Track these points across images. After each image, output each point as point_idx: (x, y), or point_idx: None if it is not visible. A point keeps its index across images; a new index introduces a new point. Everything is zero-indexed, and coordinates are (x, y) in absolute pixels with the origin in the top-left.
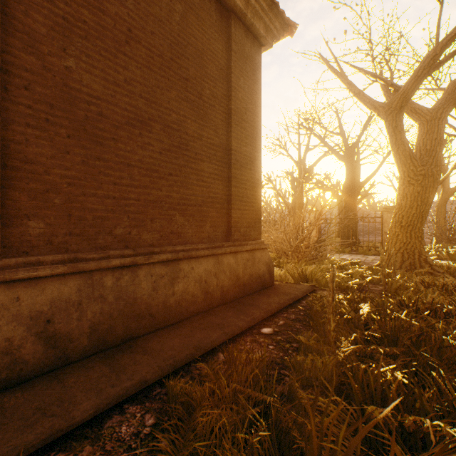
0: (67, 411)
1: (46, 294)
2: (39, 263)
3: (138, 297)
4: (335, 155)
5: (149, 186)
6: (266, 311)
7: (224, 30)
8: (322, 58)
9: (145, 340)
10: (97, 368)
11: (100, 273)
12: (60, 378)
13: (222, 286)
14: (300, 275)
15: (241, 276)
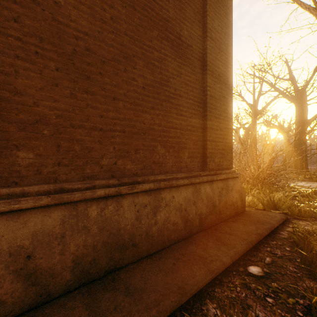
0: None
1: (28, 227)
2: (24, 194)
3: (122, 227)
4: (285, 97)
5: (133, 119)
6: (247, 242)
7: None
8: None
9: (128, 273)
10: (76, 310)
11: (84, 204)
12: None
13: (200, 214)
14: (269, 202)
15: (217, 203)
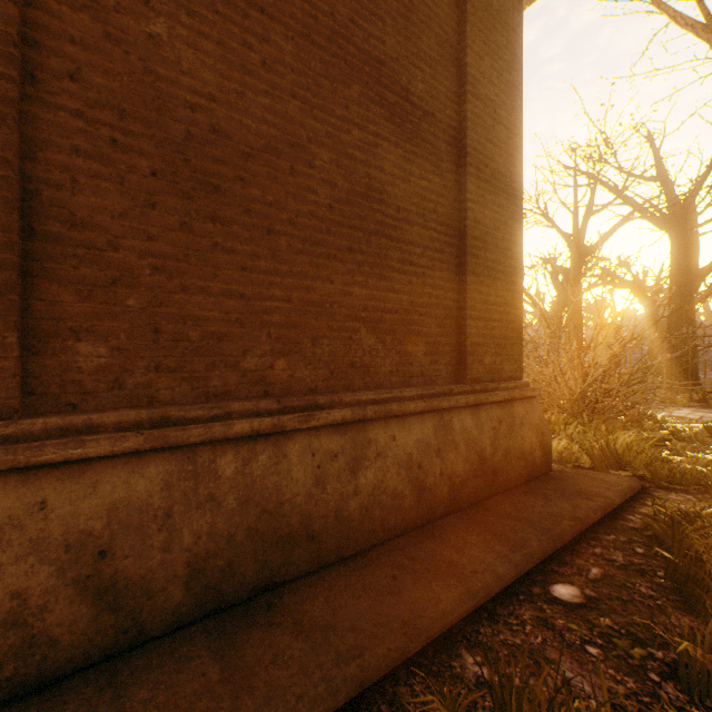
0: None
1: (101, 494)
2: (91, 429)
3: (286, 500)
4: (648, 219)
5: (308, 273)
6: (552, 536)
7: None
8: (655, 2)
9: (299, 594)
10: (197, 663)
11: (210, 450)
12: (120, 685)
13: (452, 475)
14: (604, 452)
15: (487, 453)
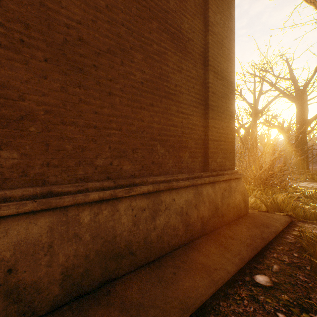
0: None
1: (10, 236)
2: (5, 199)
3: (117, 234)
4: (286, 97)
5: (130, 116)
6: (253, 248)
7: None
8: None
9: (124, 284)
10: None
11: (76, 209)
12: None
13: (202, 217)
14: (272, 204)
15: (219, 206)
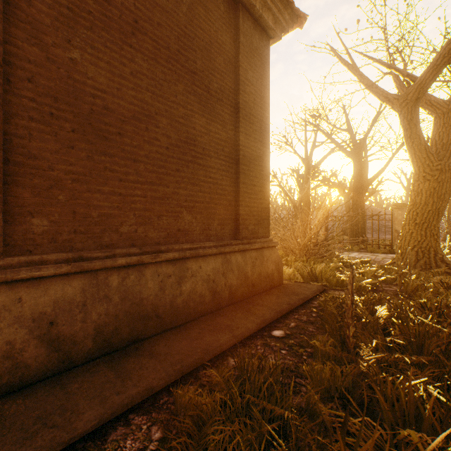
0: (69, 421)
1: (49, 295)
2: (42, 263)
3: (144, 297)
4: (343, 152)
5: (155, 182)
6: (276, 312)
7: (232, 23)
8: (332, 50)
9: (152, 343)
10: (102, 372)
11: (105, 273)
12: (64, 383)
13: (230, 286)
14: (309, 274)
15: (249, 275)
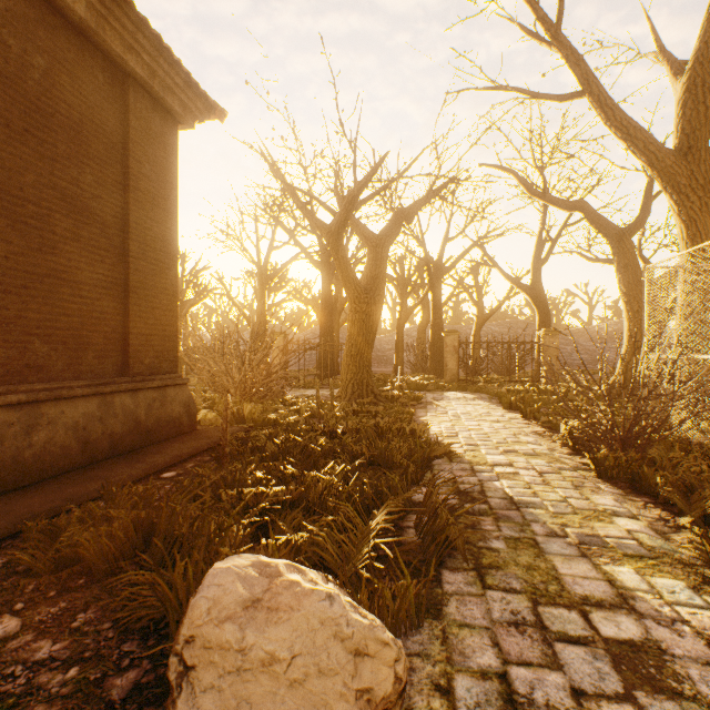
0: None
1: None
2: None
3: None
4: (310, 260)
5: None
6: (175, 456)
7: (119, 98)
8: (263, 155)
9: None
10: None
11: None
12: None
13: (113, 434)
14: (235, 416)
15: (143, 419)
